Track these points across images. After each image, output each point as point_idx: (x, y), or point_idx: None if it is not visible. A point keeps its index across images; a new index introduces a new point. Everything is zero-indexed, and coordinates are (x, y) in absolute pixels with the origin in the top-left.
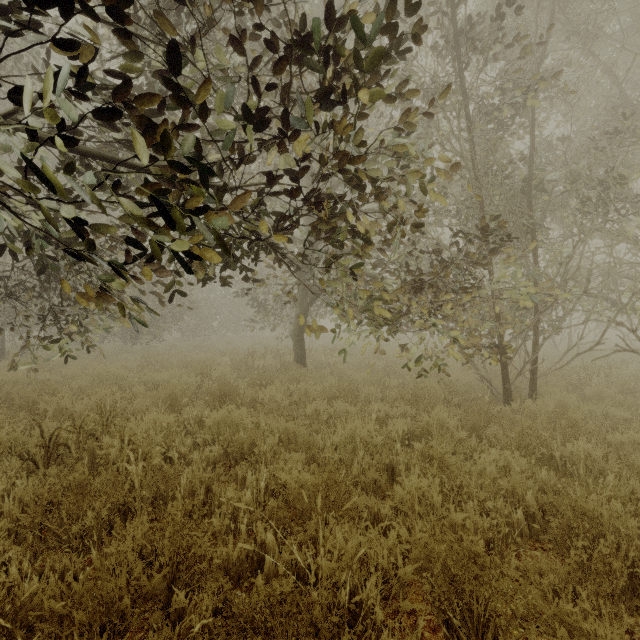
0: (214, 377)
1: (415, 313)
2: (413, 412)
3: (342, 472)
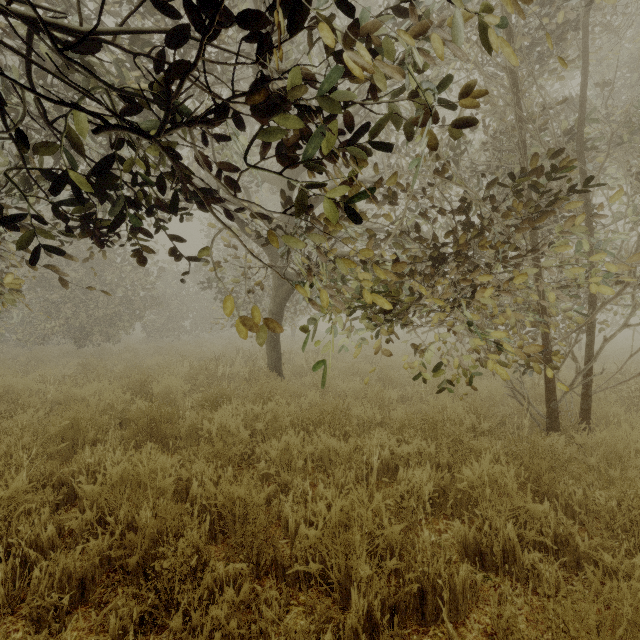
0: (154, 392)
1: None
2: (433, 451)
3: (326, 638)
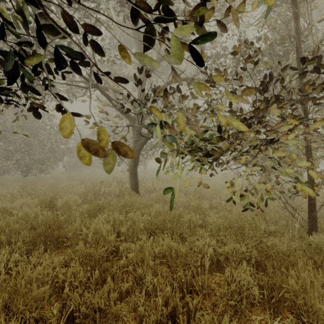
0: (58, 205)
1: (232, 149)
2: (245, 251)
3: None
